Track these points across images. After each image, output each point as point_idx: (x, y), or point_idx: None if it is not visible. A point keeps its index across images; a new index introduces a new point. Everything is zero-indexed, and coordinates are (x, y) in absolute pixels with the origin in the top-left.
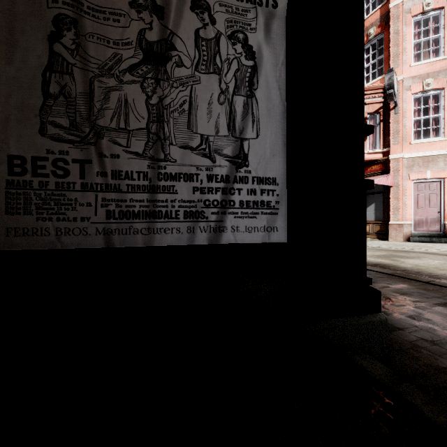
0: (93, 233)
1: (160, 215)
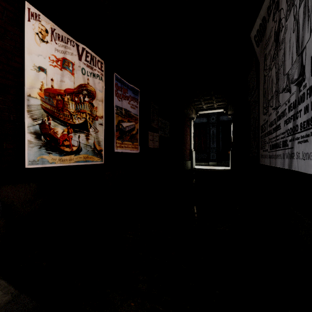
0: (268, 157)
1: (277, 146)
